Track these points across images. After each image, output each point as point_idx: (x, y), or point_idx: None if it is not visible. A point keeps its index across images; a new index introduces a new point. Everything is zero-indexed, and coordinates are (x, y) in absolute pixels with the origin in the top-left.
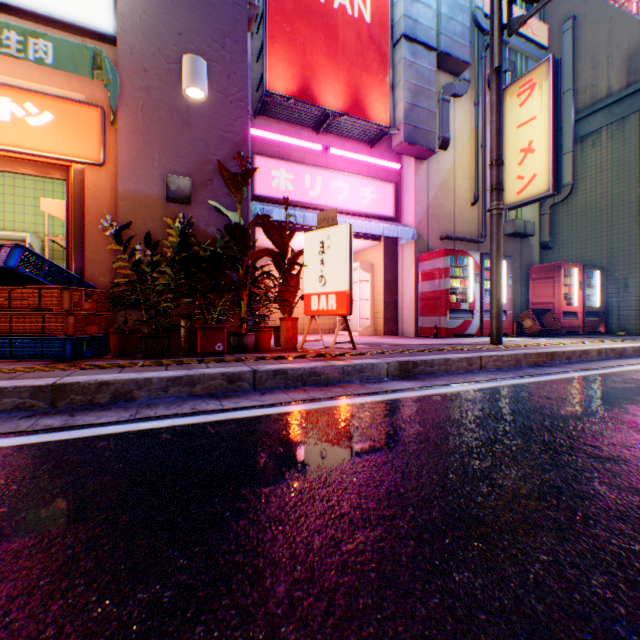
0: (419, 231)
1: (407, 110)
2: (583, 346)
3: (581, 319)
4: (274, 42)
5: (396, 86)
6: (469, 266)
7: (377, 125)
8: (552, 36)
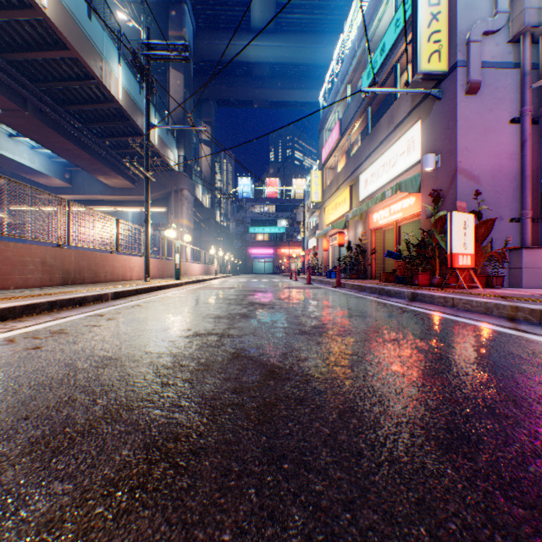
0: None
1: None
2: None
3: None
4: None
5: None
6: None
7: None
8: None
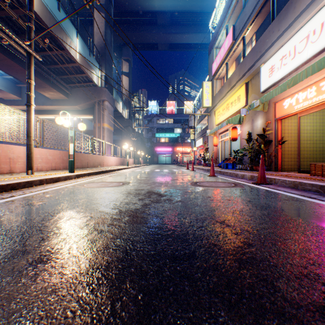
0: None
1: None
2: None
3: None
4: None
5: None
6: None
7: None
8: None
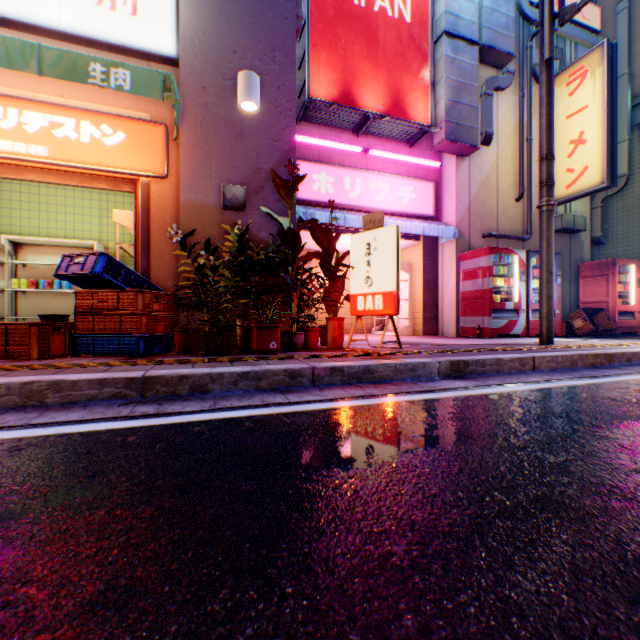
0: (460, 229)
1: (448, 107)
2: None
3: (639, 319)
4: (316, 50)
5: (437, 84)
6: (514, 264)
7: (417, 124)
8: (604, 18)
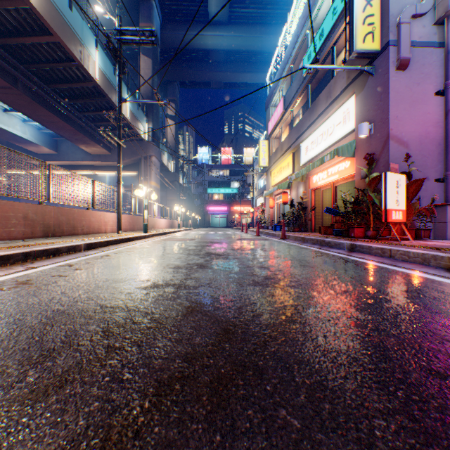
0: None
1: None
2: None
3: None
4: None
5: None
6: None
7: None
8: None
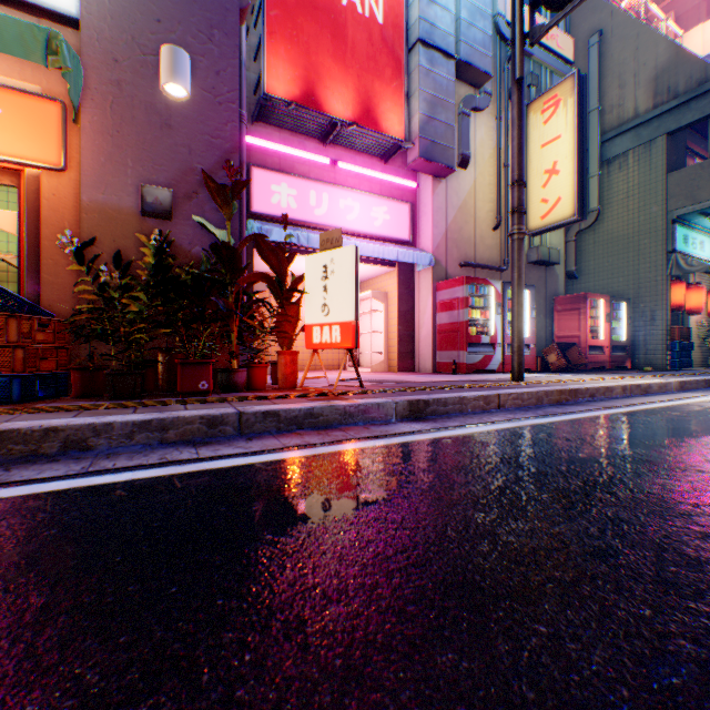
0: (437, 257)
1: (424, 123)
2: (608, 382)
3: (607, 354)
4: (274, 39)
5: (412, 96)
6: (490, 296)
7: (391, 138)
8: (578, 51)
